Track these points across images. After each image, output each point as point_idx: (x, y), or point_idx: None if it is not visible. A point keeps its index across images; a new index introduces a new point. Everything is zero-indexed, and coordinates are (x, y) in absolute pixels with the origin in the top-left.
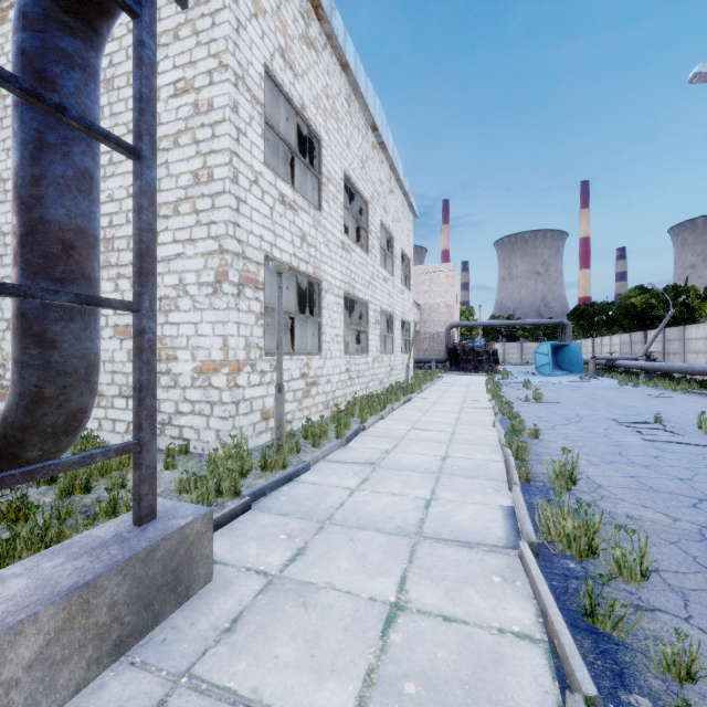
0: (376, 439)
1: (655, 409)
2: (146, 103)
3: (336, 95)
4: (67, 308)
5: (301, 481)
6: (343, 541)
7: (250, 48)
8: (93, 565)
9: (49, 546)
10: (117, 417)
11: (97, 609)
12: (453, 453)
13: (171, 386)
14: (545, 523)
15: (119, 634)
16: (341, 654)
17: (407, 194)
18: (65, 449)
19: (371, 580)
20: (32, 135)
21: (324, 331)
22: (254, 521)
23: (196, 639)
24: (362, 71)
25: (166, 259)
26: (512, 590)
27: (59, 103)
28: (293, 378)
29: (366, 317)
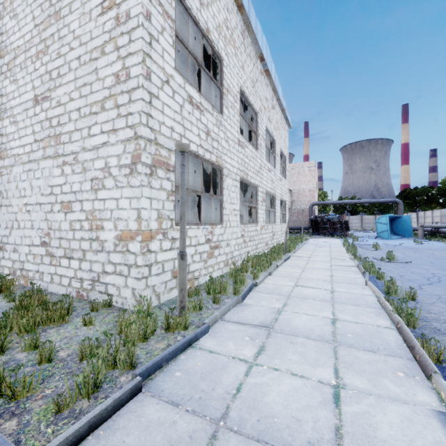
0: (267, 295)
1: None
2: None
3: (233, 28)
4: None
5: (199, 346)
6: None
7: None
8: None
9: None
10: (63, 273)
11: None
12: (340, 315)
13: (99, 250)
14: None
15: None
16: None
17: (284, 111)
18: None
19: None
20: None
21: (224, 207)
22: (139, 415)
23: None
24: (253, 13)
25: (95, 147)
26: None
27: None
28: (199, 243)
29: (255, 197)
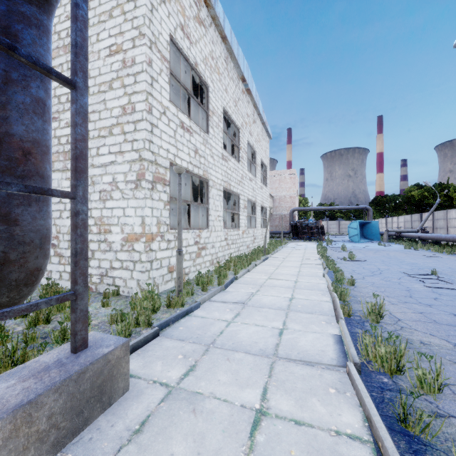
0: (244, 285)
1: (430, 265)
2: (80, 48)
3: (218, 57)
4: (26, 197)
5: (193, 315)
6: (222, 360)
7: (160, 23)
8: (36, 385)
9: (16, 363)
10: None
11: (38, 419)
12: (297, 295)
13: (107, 250)
14: (364, 348)
15: (56, 436)
16: (220, 452)
17: (264, 124)
18: (26, 296)
19: (242, 391)
20: (0, 73)
21: (210, 213)
22: (160, 345)
23: (114, 438)
24: (235, 41)
25: (104, 165)
26: (343, 399)
27: (10, 43)
28: (189, 244)
29: (238, 204)
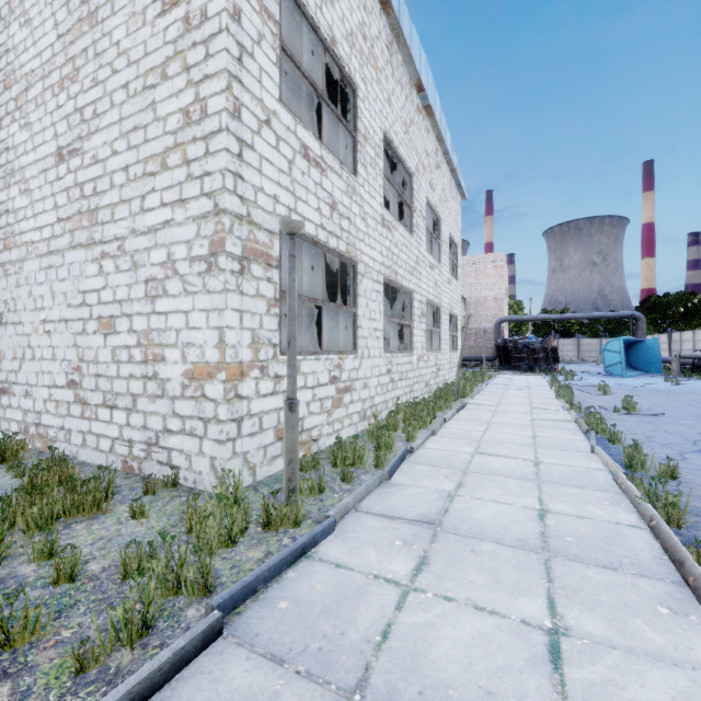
0: (429, 469)
1: None
2: None
3: (375, 38)
4: None
5: (318, 556)
6: None
7: None
8: None
9: None
10: (101, 431)
11: None
12: (552, 503)
13: (158, 395)
14: None
15: None
16: None
17: (455, 171)
18: None
19: None
20: None
21: (360, 325)
22: (216, 680)
23: None
24: (406, 14)
25: (152, 228)
26: None
27: None
28: (319, 383)
29: (409, 309)
